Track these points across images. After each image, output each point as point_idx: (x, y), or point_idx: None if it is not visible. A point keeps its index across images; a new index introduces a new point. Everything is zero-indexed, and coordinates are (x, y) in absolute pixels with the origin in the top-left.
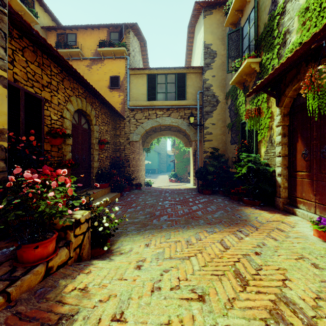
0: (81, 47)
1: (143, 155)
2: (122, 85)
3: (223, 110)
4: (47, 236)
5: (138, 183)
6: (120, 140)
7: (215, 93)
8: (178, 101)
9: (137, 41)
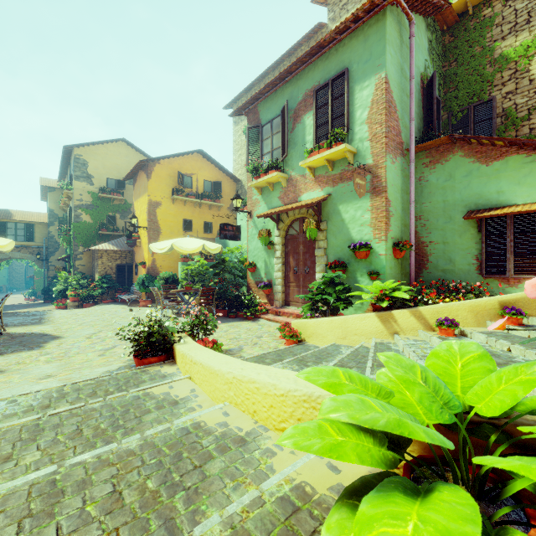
0: None
1: None
2: None
3: (64, 251)
4: None
5: None
6: None
7: (57, 241)
8: (27, 242)
9: None
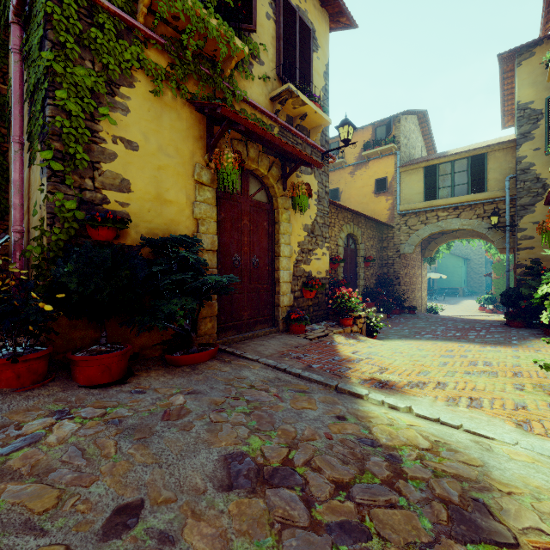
0: (344, 154)
1: (424, 267)
2: (390, 187)
3: None
4: (350, 317)
5: (412, 306)
6: (388, 253)
7: (539, 176)
8: (472, 195)
9: (412, 117)
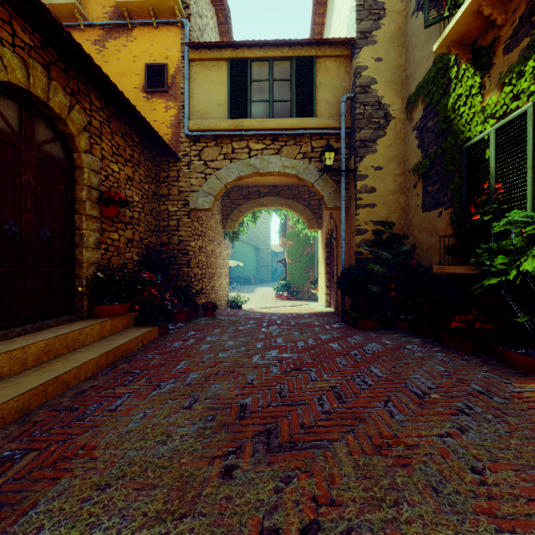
0: (83, 1)
1: (226, 245)
2: (173, 85)
3: (400, 137)
4: None
5: (209, 303)
6: (169, 208)
7: (381, 99)
8: (298, 119)
9: (210, 4)
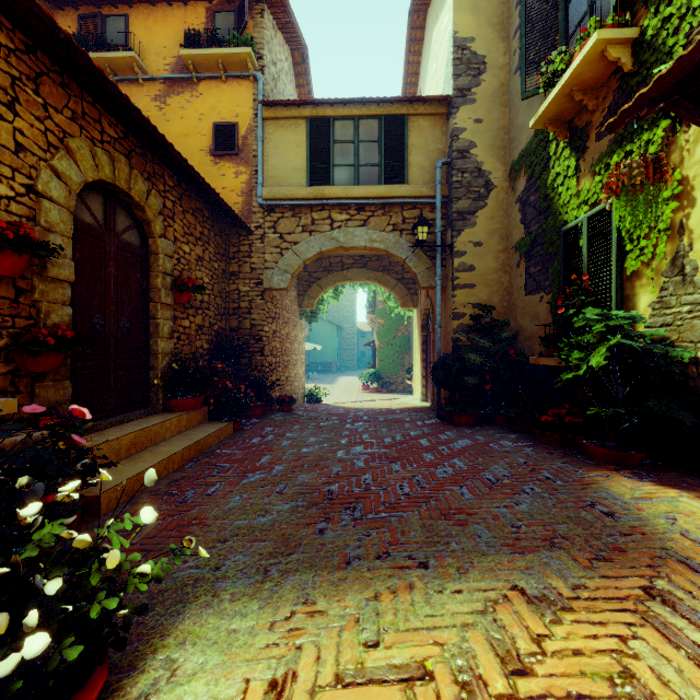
0: (141, 51)
1: (302, 327)
2: (244, 147)
3: (503, 209)
4: None
5: (286, 396)
6: (239, 287)
7: (482, 166)
8: (387, 187)
9: (284, 45)
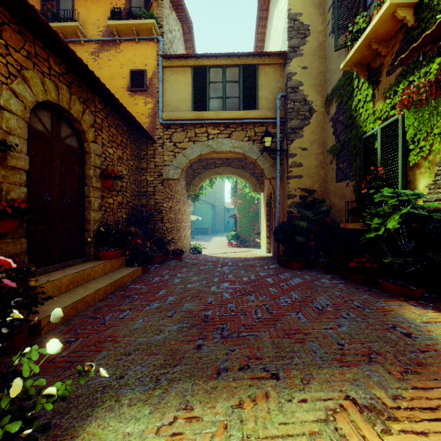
0: (82, 22)
1: (189, 205)
2: (150, 86)
3: (320, 126)
4: None
5: (178, 249)
6: (147, 178)
7: (307, 97)
8: (244, 112)
9: (177, 20)
